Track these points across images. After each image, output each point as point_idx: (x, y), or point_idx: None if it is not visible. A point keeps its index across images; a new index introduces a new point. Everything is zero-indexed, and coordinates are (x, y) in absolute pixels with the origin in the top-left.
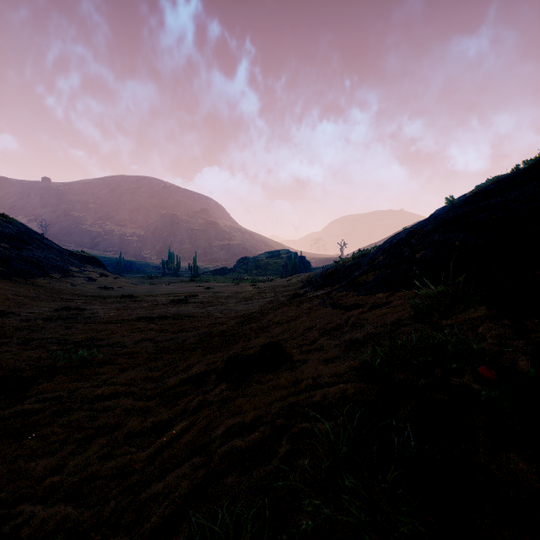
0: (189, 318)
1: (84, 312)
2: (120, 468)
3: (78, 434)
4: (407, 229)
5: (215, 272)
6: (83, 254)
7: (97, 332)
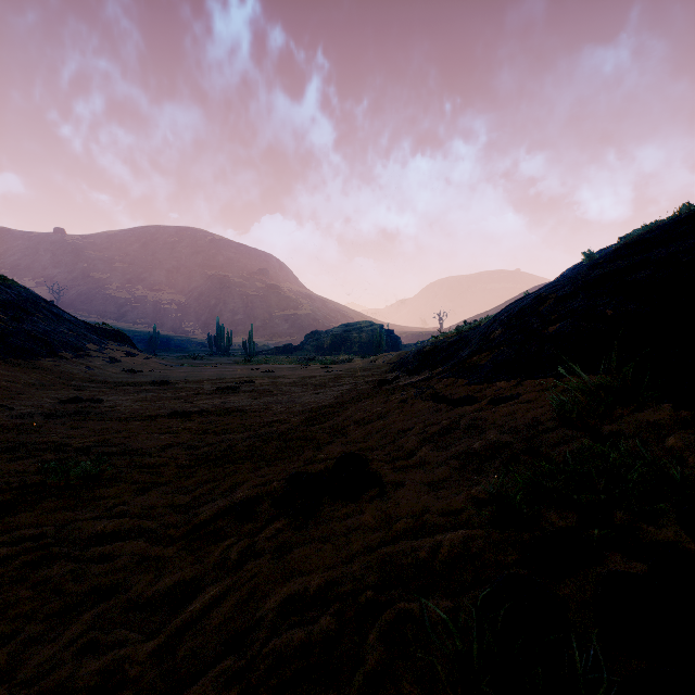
0: (239, 413)
1: (100, 405)
2: (105, 674)
3: (53, 604)
4: (533, 293)
5: (277, 350)
6: (105, 327)
7: (112, 433)
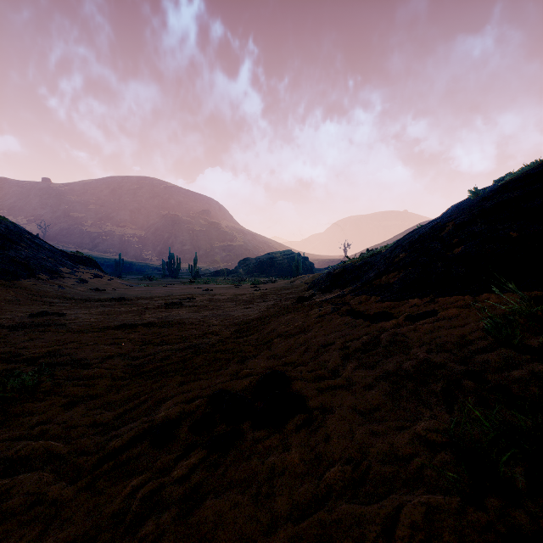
0: (179, 325)
1: (62, 318)
2: None
3: None
4: (429, 223)
5: (216, 273)
6: (78, 254)
7: (64, 343)
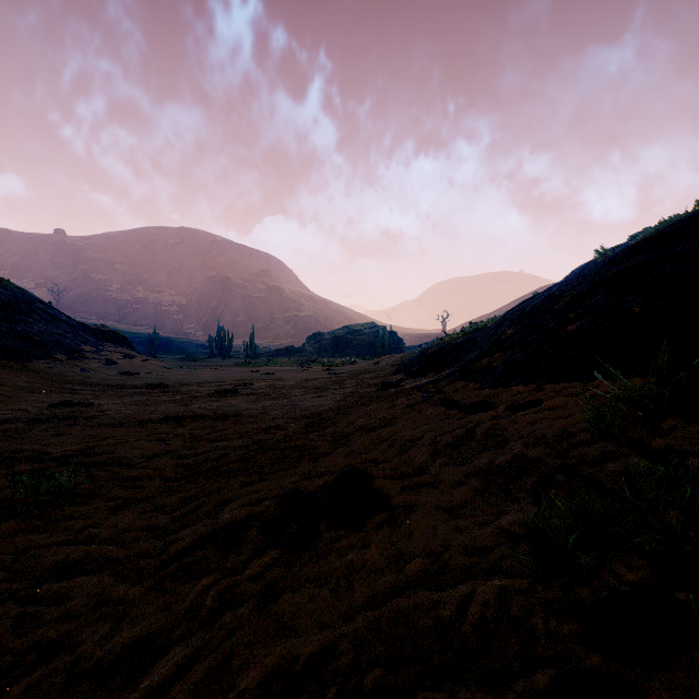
0: (235, 418)
1: (90, 409)
2: None
3: None
4: (544, 291)
5: (279, 352)
6: (103, 328)
7: (98, 440)
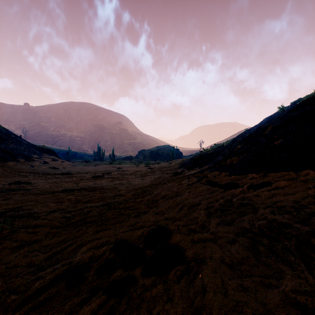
0: (100, 190)
1: (29, 185)
2: None
3: None
4: (255, 127)
5: (125, 158)
6: (43, 147)
7: (26, 202)
